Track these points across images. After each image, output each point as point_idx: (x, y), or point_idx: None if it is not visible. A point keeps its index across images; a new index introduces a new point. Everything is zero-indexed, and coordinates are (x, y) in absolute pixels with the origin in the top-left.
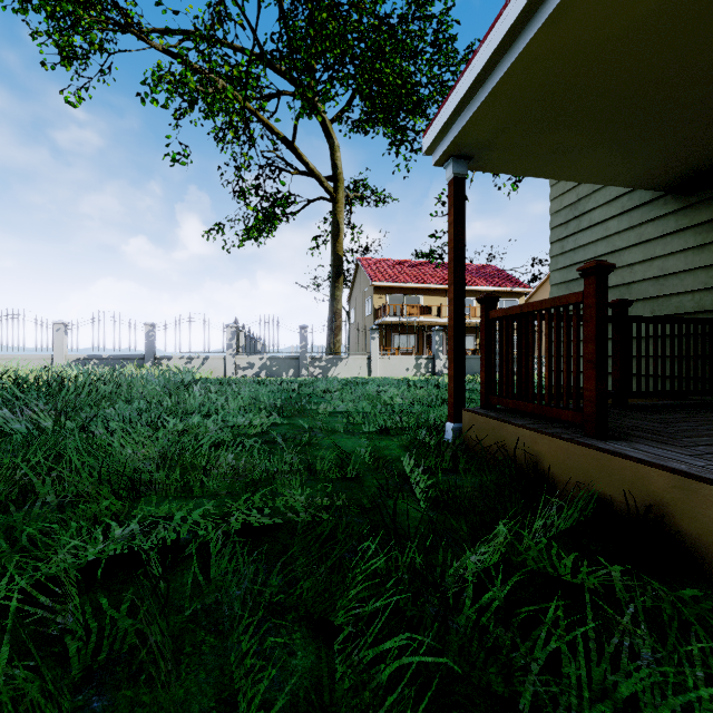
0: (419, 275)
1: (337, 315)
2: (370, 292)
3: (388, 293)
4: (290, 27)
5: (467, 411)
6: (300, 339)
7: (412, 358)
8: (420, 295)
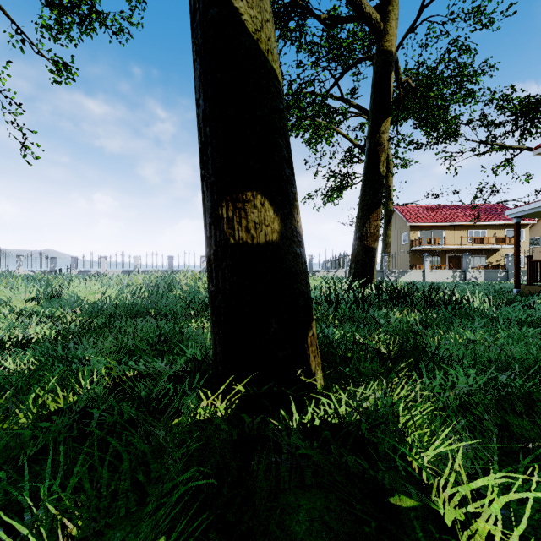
0: (441, 216)
1: (388, 246)
2: (406, 229)
3: (419, 230)
4: (356, 75)
5: (522, 285)
6: (384, 261)
7: (450, 271)
8: (443, 230)
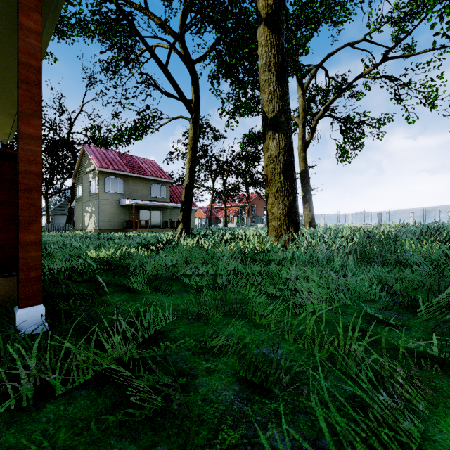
0: None
1: None
2: None
3: None
4: None
5: None
6: None
7: None
8: None
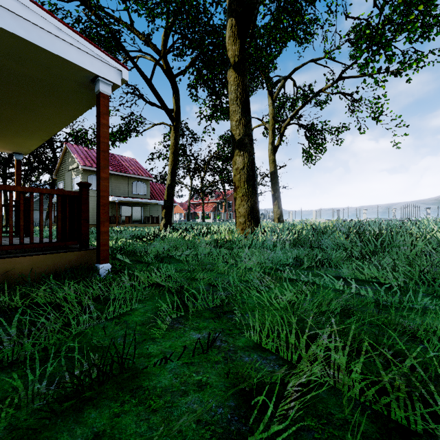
0: None
1: None
2: None
3: None
4: None
5: None
6: None
7: None
8: None
